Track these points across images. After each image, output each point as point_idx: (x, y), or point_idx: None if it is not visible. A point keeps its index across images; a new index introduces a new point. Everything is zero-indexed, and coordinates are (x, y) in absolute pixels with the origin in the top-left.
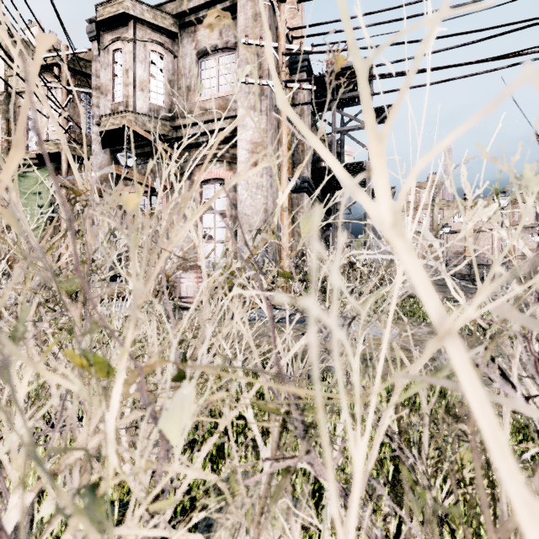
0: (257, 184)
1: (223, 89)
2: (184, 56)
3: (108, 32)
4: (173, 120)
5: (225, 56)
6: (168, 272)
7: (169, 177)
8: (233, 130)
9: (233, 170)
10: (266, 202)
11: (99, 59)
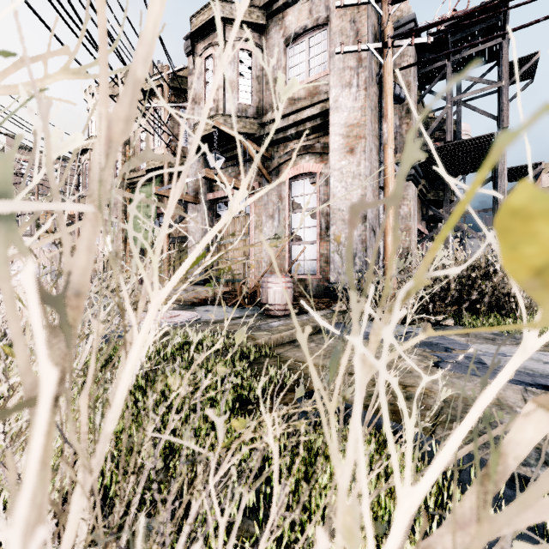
0: (353, 173)
1: (313, 73)
2: (271, 48)
3: (201, 41)
4: (260, 117)
5: (315, 36)
6: (256, 276)
7: (257, 177)
8: (325, 115)
9: (324, 161)
10: (364, 193)
11: (194, 72)
